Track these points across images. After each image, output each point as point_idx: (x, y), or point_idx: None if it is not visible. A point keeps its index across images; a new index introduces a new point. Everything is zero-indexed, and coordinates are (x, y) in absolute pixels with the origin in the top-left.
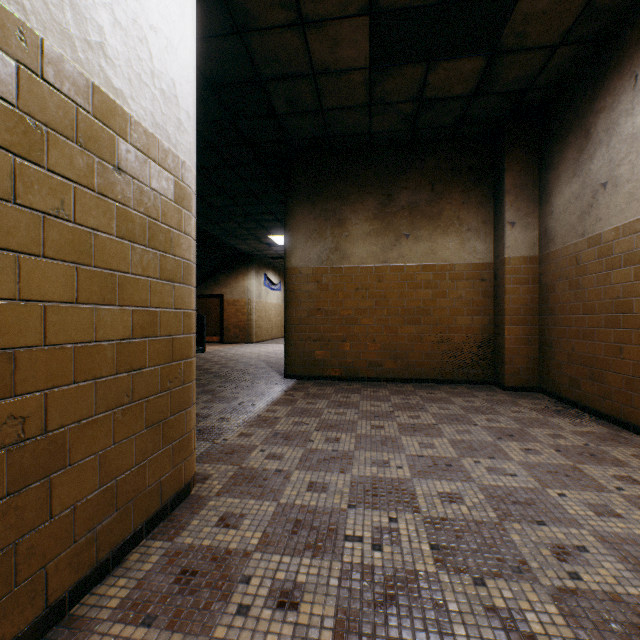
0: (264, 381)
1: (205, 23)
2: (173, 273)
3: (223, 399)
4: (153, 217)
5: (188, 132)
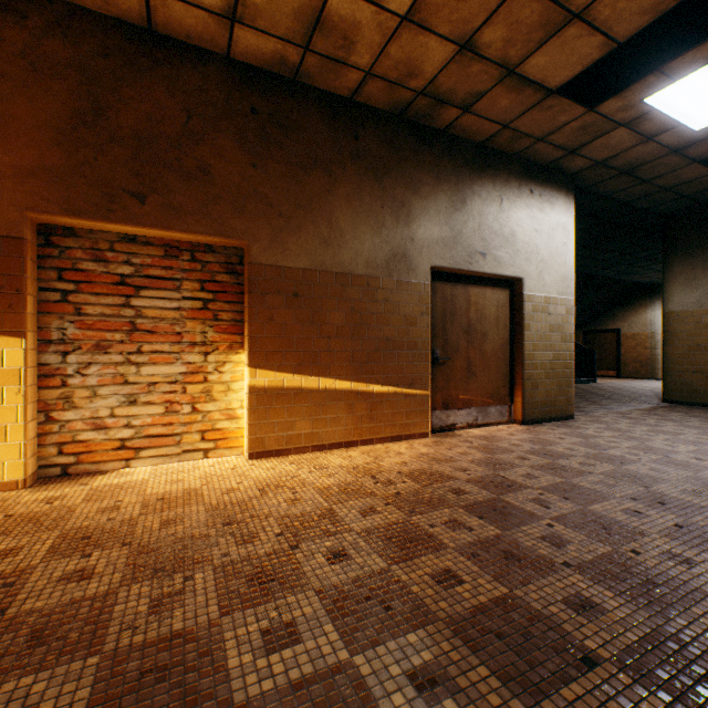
0: (638, 401)
1: (582, 201)
2: (564, 339)
3: (598, 404)
4: (558, 323)
5: (570, 286)
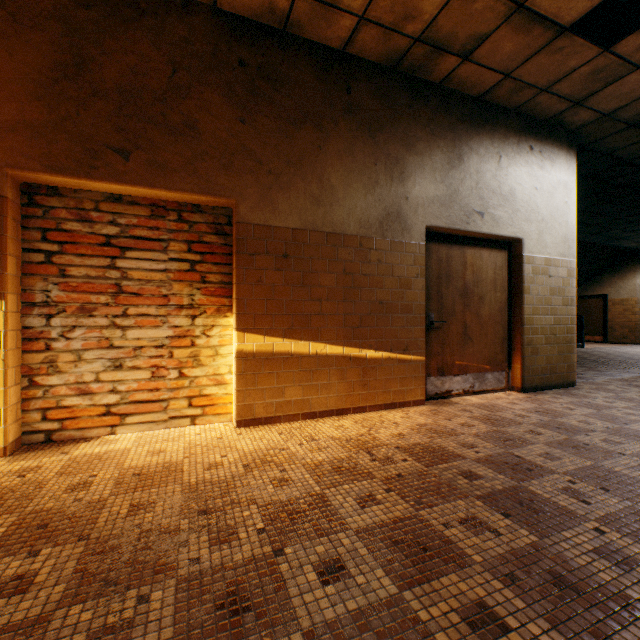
0: (638, 368)
1: (581, 161)
2: (566, 303)
3: (595, 370)
4: (559, 286)
5: (572, 247)
